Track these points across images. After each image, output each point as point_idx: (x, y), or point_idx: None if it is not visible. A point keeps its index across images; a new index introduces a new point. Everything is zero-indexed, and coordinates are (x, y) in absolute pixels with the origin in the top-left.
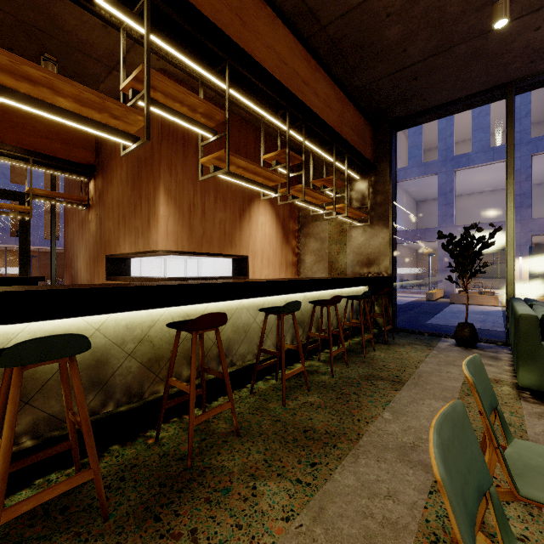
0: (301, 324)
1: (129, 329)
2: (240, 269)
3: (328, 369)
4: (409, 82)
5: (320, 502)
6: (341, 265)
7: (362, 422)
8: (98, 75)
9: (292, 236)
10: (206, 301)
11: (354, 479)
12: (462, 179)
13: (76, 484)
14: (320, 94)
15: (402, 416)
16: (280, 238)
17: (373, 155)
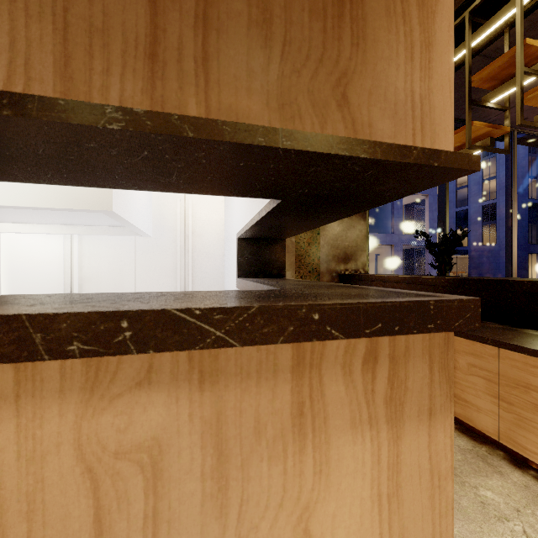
0: None
1: None
2: (266, 262)
3: None
4: None
5: None
6: (313, 260)
7: None
8: None
9: None
10: None
11: None
12: None
13: None
14: None
15: None
16: None
17: None
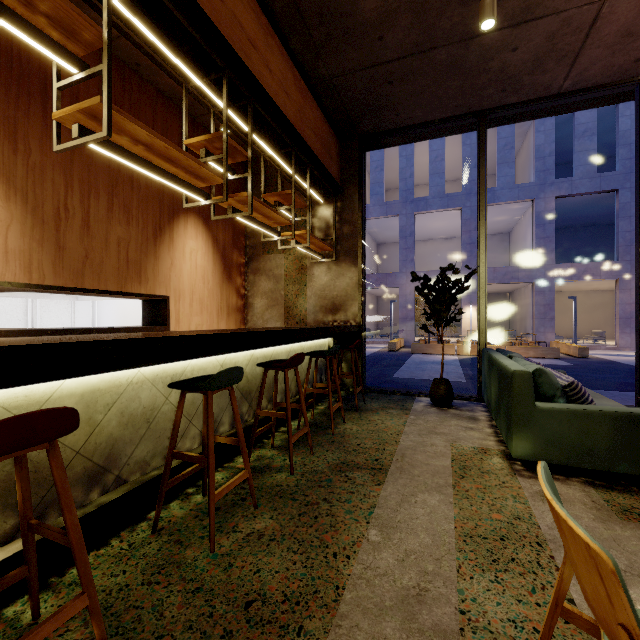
0: (246, 395)
1: None
2: (156, 315)
3: (286, 460)
4: (383, 86)
5: None
6: (300, 311)
7: (340, 557)
8: None
9: (237, 272)
10: (54, 376)
11: None
12: (421, 224)
13: None
14: (273, 70)
15: (394, 533)
16: (218, 273)
17: (339, 175)
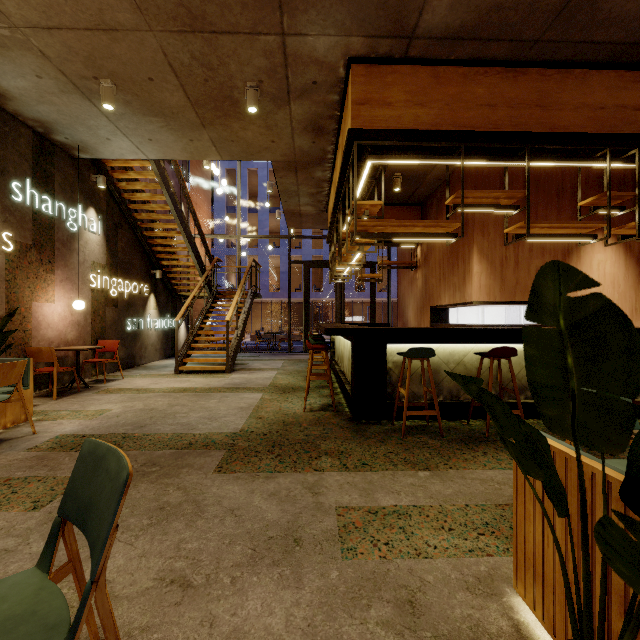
0: None
1: (451, 355)
2: None
3: None
4: None
5: None
6: None
7: None
8: (426, 172)
9: None
10: (507, 342)
11: None
12: None
13: (430, 414)
14: None
15: None
16: (632, 276)
17: None
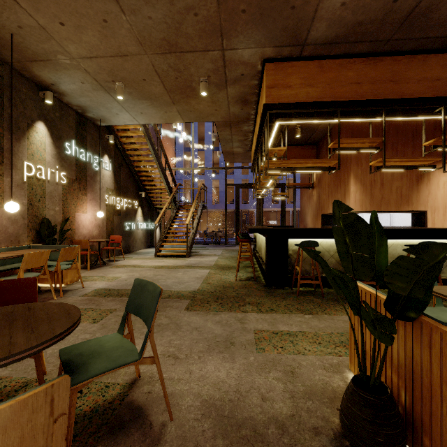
0: None
1: (331, 246)
2: (419, 221)
3: None
4: None
5: None
6: None
7: None
8: (318, 123)
9: None
10: None
11: None
12: None
13: (315, 283)
14: None
15: None
16: None
17: None
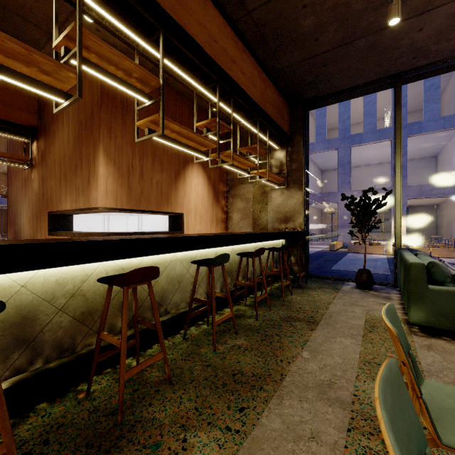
0: (229, 273)
1: (60, 284)
2: (176, 224)
3: (253, 312)
4: (319, 68)
5: (249, 451)
6: (263, 222)
7: (284, 362)
8: (38, 40)
9: (222, 197)
10: (141, 255)
11: (280, 422)
12: (356, 154)
13: None
14: (245, 72)
15: (318, 355)
16: (211, 198)
17: (289, 129)
